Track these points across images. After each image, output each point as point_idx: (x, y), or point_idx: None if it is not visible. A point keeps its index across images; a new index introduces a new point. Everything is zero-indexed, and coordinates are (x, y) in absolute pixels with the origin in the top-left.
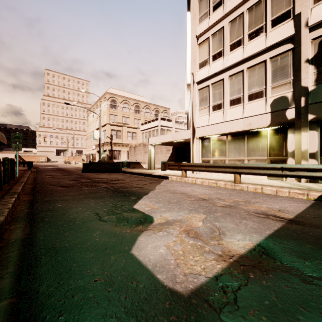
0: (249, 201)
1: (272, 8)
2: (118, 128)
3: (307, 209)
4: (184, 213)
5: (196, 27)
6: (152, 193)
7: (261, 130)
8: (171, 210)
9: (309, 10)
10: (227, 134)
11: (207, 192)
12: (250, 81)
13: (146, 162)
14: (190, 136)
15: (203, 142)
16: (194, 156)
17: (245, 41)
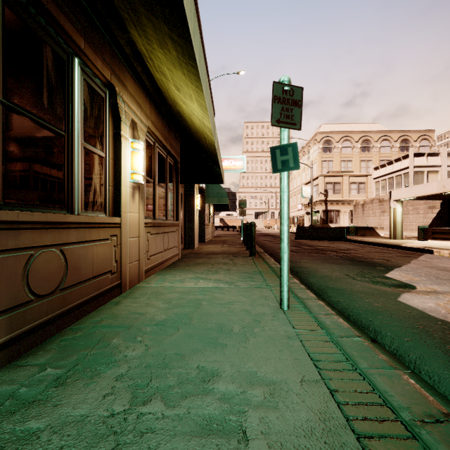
0: None
1: None
2: (336, 179)
3: None
4: None
5: None
6: (407, 267)
7: None
8: (440, 284)
9: None
10: None
11: None
12: None
13: (384, 227)
14: None
15: None
16: None
17: None
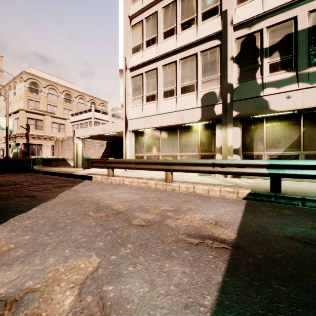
0: (179, 209)
1: (203, 1)
2: (38, 116)
3: (245, 216)
4: (58, 258)
5: (129, 6)
6: (39, 208)
7: (193, 124)
8: (35, 252)
9: (233, 10)
10: (161, 127)
11: (130, 197)
12: (182, 73)
13: None
14: (122, 128)
15: (137, 136)
16: (127, 152)
17: (178, 30)
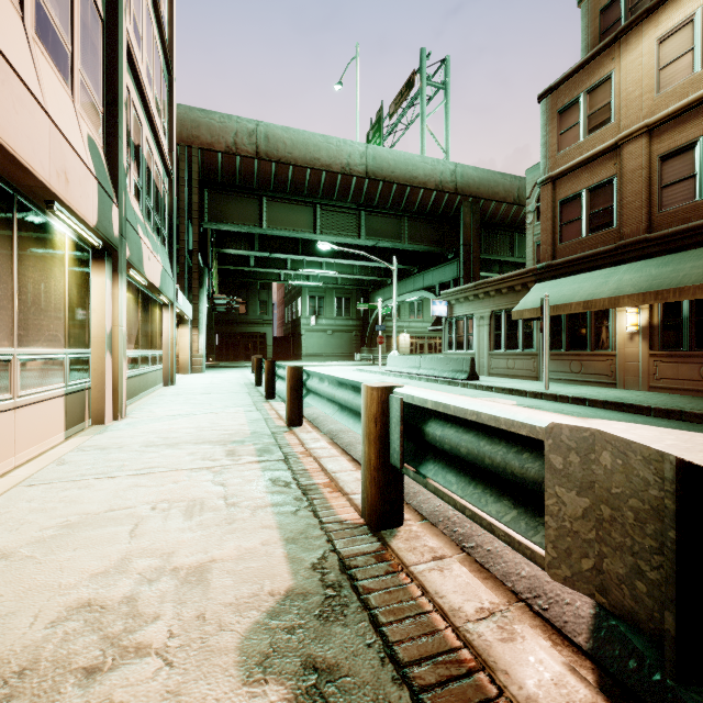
0: None
1: None
2: None
3: None
4: None
5: None
6: None
7: (55, 221)
8: None
9: None
10: None
11: None
12: None
13: None
14: None
15: None
16: None
17: None
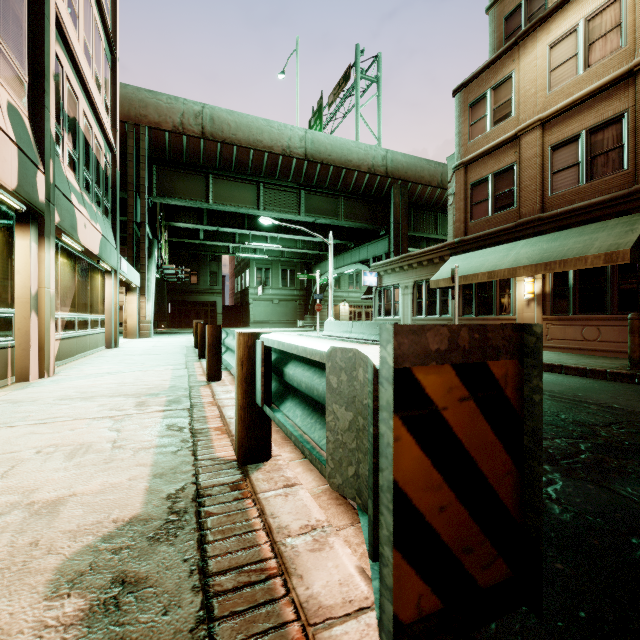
0: None
1: None
2: None
3: None
4: None
5: None
6: None
7: None
8: None
9: None
10: None
11: None
12: None
13: None
14: None
15: None
16: None
17: None
